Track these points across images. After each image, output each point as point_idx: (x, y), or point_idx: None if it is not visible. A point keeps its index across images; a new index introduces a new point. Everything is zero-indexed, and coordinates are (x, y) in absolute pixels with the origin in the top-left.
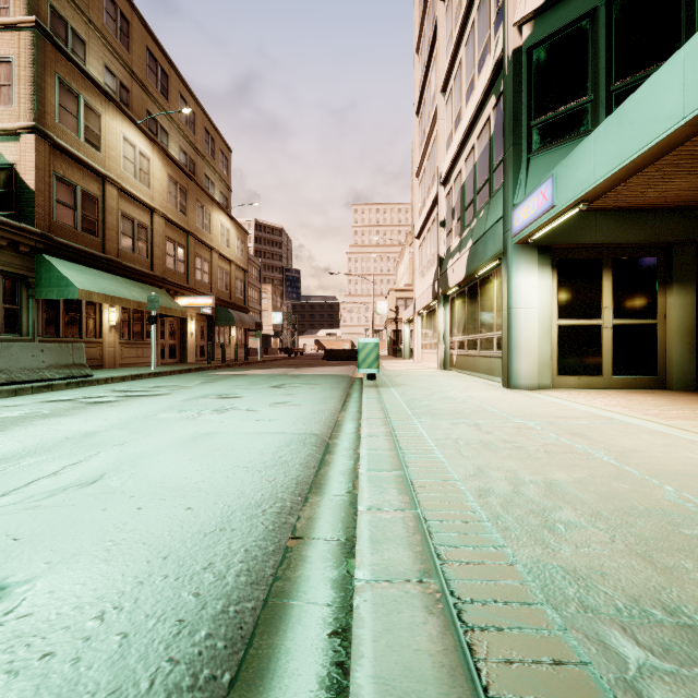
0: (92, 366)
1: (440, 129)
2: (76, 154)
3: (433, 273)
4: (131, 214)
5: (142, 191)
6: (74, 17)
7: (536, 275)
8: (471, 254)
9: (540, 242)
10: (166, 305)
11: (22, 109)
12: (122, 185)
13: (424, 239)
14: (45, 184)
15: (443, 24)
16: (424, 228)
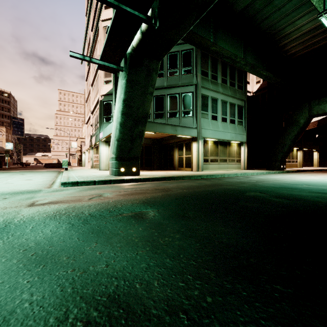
0: None
1: (91, 97)
2: None
3: (90, 138)
4: None
5: None
6: None
7: (105, 147)
8: (95, 138)
9: (106, 140)
10: None
11: None
12: None
13: (88, 126)
14: None
15: (92, 66)
16: (88, 122)
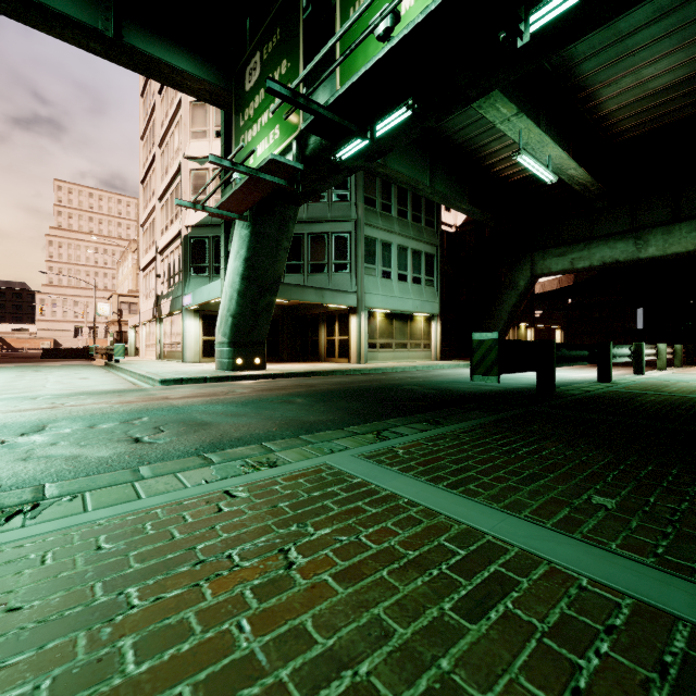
0: None
1: (157, 221)
2: None
3: (154, 301)
4: None
5: None
6: None
7: (193, 321)
8: (172, 304)
9: (195, 309)
10: None
11: None
12: None
13: (148, 275)
14: None
15: (159, 161)
16: (148, 267)
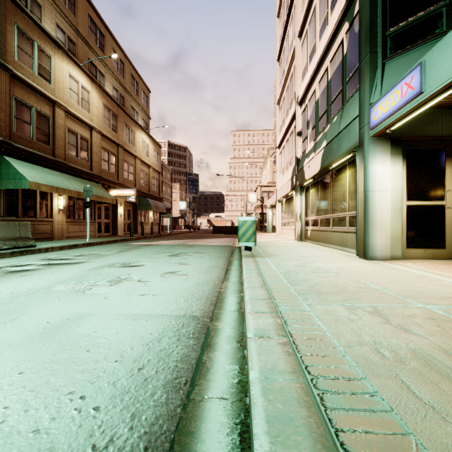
0: (44, 238)
1: (297, 64)
2: (31, 83)
3: (291, 170)
4: (75, 130)
5: (83, 114)
6: None
7: (389, 163)
8: (326, 152)
9: (393, 135)
10: (100, 195)
11: None
12: (68, 109)
13: (284, 147)
14: (6, 104)
15: None
16: (284, 140)
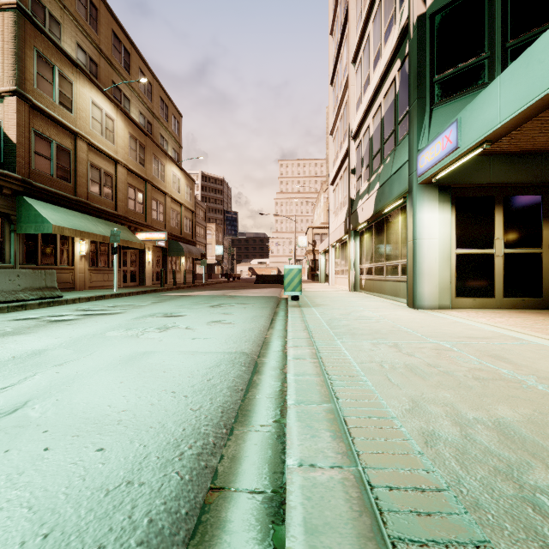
0: (65, 289)
1: (351, 93)
2: (52, 114)
3: (345, 212)
4: (98, 164)
5: (107, 146)
6: (51, 3)
7: (437, 210)
8: (379, 195)
9: (441, 182)
10: (127, 239)
11: (6, 76)
12: (91, 141)
13: (337, 185)
14: (25, 138)
15: (353, 7)
16: (337, 176)
